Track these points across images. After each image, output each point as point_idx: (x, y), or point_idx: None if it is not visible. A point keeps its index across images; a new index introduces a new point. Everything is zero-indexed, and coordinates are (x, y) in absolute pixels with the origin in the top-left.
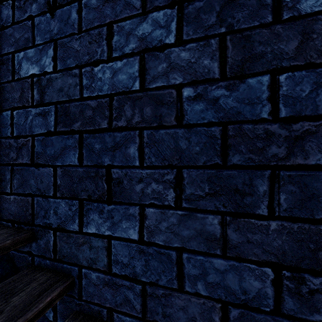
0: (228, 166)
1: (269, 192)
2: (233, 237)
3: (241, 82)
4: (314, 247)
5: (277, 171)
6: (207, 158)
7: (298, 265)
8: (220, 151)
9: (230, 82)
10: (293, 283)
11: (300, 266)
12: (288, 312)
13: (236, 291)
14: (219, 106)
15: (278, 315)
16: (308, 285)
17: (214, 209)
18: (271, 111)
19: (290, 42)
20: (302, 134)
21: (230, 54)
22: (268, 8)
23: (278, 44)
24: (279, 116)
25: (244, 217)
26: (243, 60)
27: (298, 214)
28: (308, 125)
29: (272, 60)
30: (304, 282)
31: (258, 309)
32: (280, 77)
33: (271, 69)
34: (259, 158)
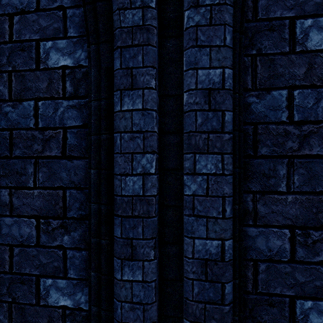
0: (13, 157)
1: (34, 173)
2: (16, 202)
3: (20, 104)
4: (54, 203)
5: (38, 160)
6: (2, 152)
7: (47, 215)
8: (9, 147)
9: (14, 103)
10: (45, 226)
11: (48, 215)
12: (43, 244)
13: (17, 237)
14: (8, 118)
15: (38, 246)
16: (52, 226)
17: (5, 185)
18: (35, 123)
19: (44, 83)
20: (49, 138)
21: (14, 85)
22: (34, 60)
23: (38, 83)
24: (39, 127)
25: (21, 189)
26: (21, 90)
27: (47, 184)
28: (52, 132)
29: (36, 92)
30: (50, 224)
31: (29, 245)
32: (39, 103)
33: (35, 98)
34: (29, 152)
